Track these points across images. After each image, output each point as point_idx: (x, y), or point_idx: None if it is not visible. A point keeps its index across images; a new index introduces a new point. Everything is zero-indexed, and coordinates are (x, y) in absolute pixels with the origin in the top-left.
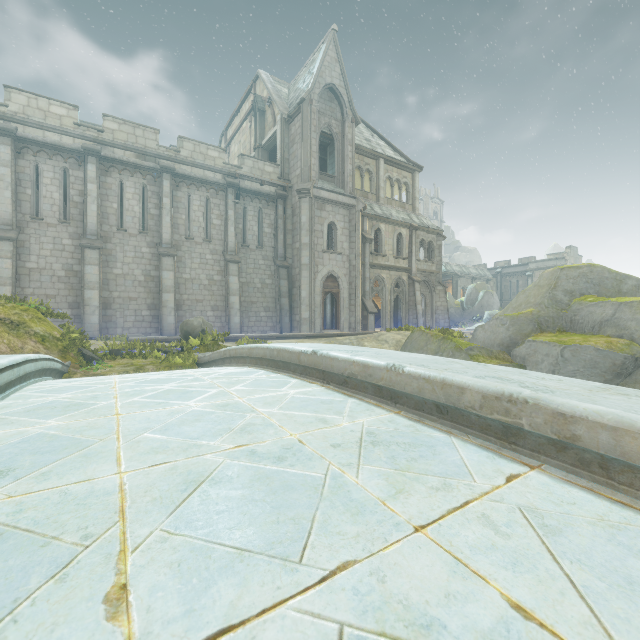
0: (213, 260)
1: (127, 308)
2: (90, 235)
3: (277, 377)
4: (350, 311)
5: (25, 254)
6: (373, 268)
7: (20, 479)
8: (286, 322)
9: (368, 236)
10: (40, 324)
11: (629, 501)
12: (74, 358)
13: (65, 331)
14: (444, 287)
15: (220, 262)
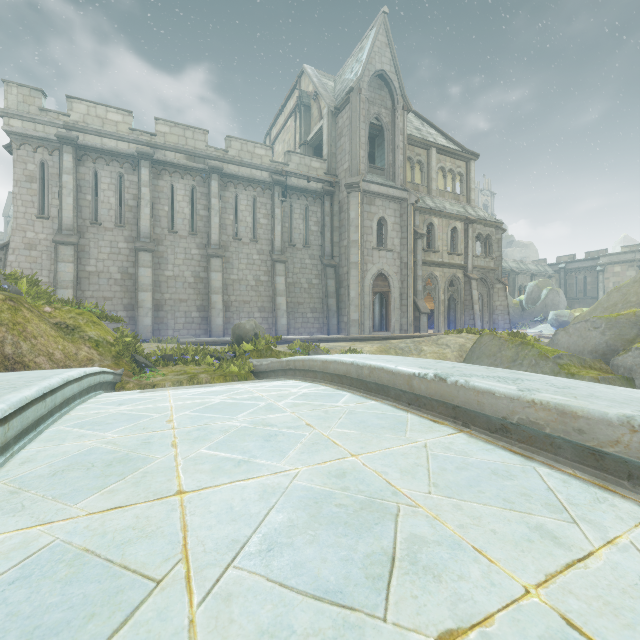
0: (260, 260)
1: (178, 310)
2: (143, 238)
3: (377, 407)
4: (401, 312)
5: (85, 258)
6: (425, 265)
7: None
8: (333, 323)
9: (420, 231)
10: (94, 328)
11: None
12: (127, 365)
13: (119, 335)
14: (504, 285)
15: (267, 262)
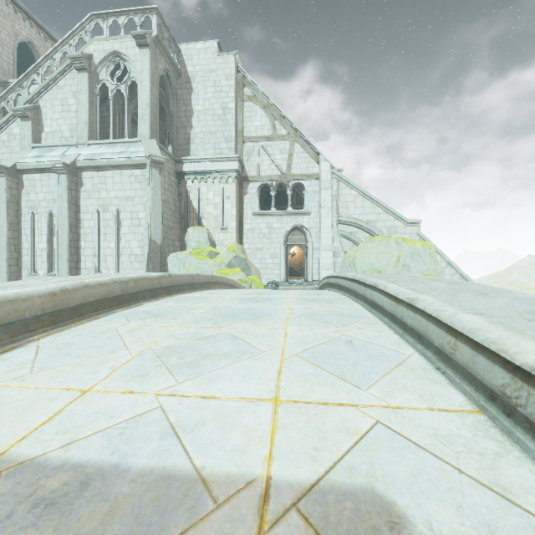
0: None
1: None
2: None
3: (165, 301)
4: None
5: None
6: None
7: (313, 293)
8: None
9: None
10: None
11: (217, 289)
12: None
13: None
14: None
15: None
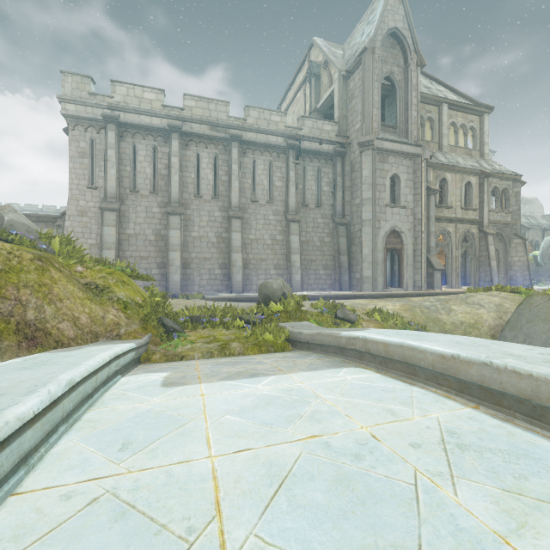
0: (275, 220)
1: (202, 267)
2: (173, 203)
3: None
4: (414, 268)
5: (125, 222)
6: (438, 221)
7: None
8: (345, 280)
9: (433, 187)
10: (123, 288)
11: None
12: (155, 328)
13: (149, 294)
14: (523, 240)
15: (282, 222)
